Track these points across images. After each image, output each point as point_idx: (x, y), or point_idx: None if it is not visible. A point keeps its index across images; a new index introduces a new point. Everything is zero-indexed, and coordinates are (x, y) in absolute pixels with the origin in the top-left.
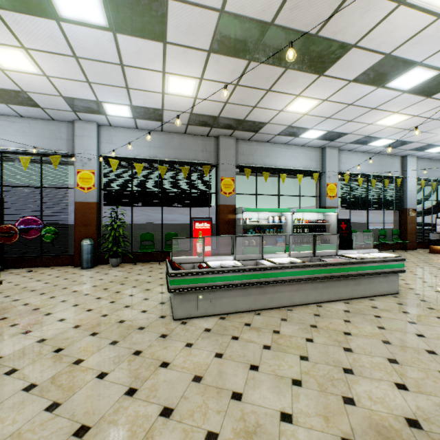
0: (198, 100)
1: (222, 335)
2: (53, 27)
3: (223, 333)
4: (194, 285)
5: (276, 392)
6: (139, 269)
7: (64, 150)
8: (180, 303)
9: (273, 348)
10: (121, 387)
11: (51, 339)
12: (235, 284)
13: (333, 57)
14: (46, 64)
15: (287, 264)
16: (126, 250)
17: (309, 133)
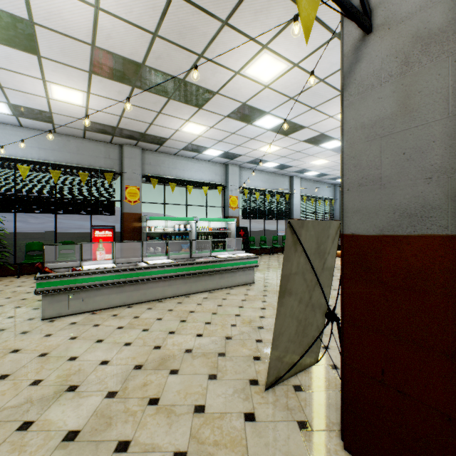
0: (90, 109)
1: (86, 325)
2: None
3: (87, 324)
4: (65, 286)
5: (108, 351)
6: (22, 282)
7: None
8: (49, 304)
9: (125, 328)
10: None
11: None
12: (108, 283)
13: (204, 97)
14: None
15: (159, 264)
16: (6, 262)
17: (210, 151)
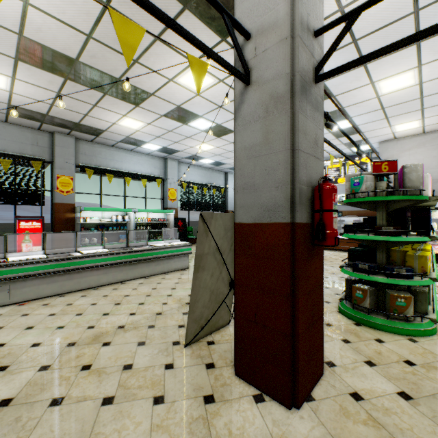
0: (15, 94)
1: (13, 315)
2: None
3: (14, 314)
4: None
5: (39, 335)
6: None
7: None
8: None
9: (57, 314)
10: None
11: None
12: (37, 274)
13: (141, 97)
14: None
15: (94, 253)
16: None
17: (149, 145)
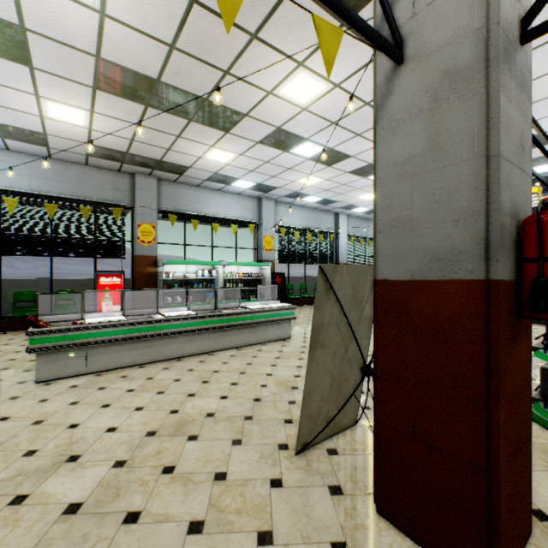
0: (94, 131)
1: (89, 388)
2: None
3: (90, 387)
4: (63, 343)
5: (115, 417)
6: (9, 339)
7: None
8: (44, 364)
9: (136, 390)
10: None
11: None
12: (115, 339)
13: (232, 120)
14: None
15: (177, 316)
16: None
17: (240, 183)
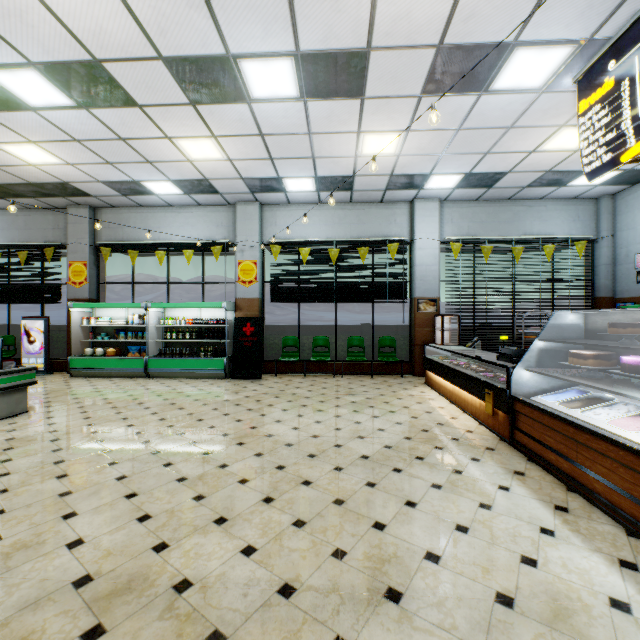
0: None
1: None
2: None
3: None
4: None
5: None
6: None
7: None
8: None
9: None
10: None
11: None
12: None
13: None
14: None
15: None
16: None
17: (156, 187)
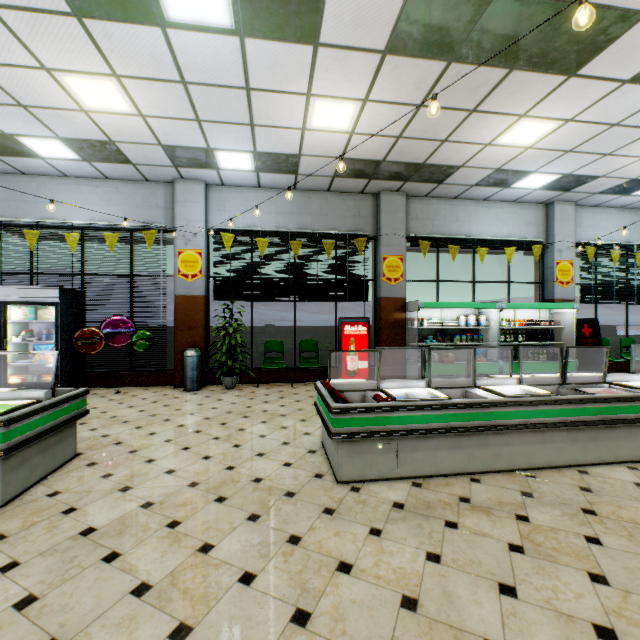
0: (355, 135)
1: (426, 517)
2: (157, 39)
3: (426, 514)
4: (371, 429)
5: None
6: (265, 394)
7: (161, 223)
8: (347, 456)
9: (529, 552)
10: (282, 605)
11: (160, 503)
12: (437, 430)
13: (600, 40)
14: (143, 97)
15: (524, 397)
16: (245, 365)
17: (529, 180)
